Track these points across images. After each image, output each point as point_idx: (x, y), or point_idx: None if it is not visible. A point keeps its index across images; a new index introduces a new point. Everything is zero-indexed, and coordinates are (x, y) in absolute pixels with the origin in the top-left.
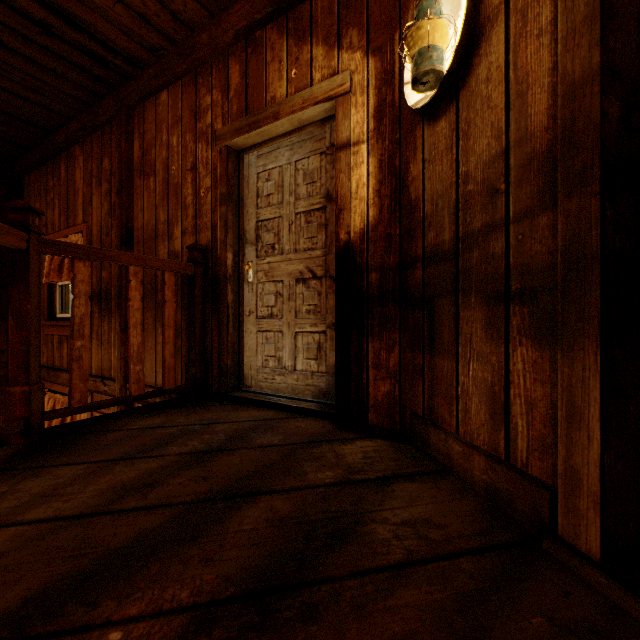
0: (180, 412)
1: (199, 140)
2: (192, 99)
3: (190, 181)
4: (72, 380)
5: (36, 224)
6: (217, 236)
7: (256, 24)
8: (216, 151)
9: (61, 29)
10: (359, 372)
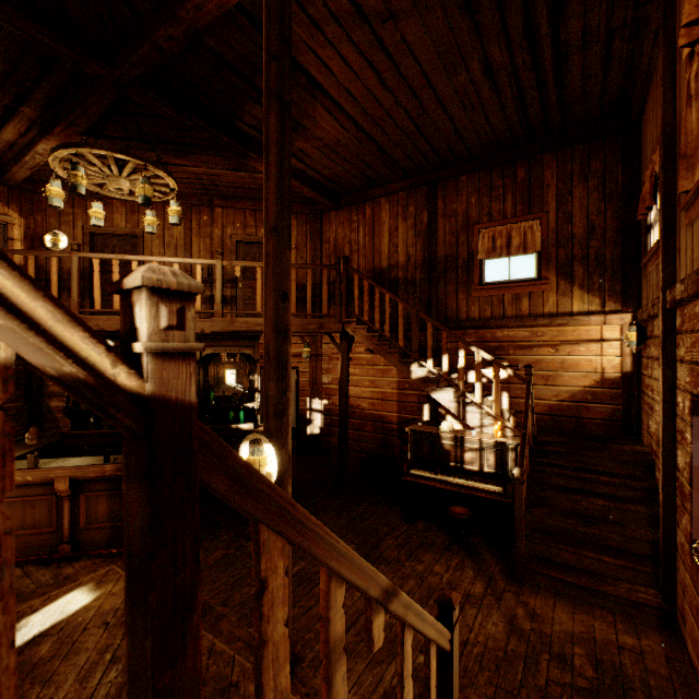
0: None
1: None
2: None
3: None
4: None
5: None
6: None
7: None
8: None
9: None
10: None
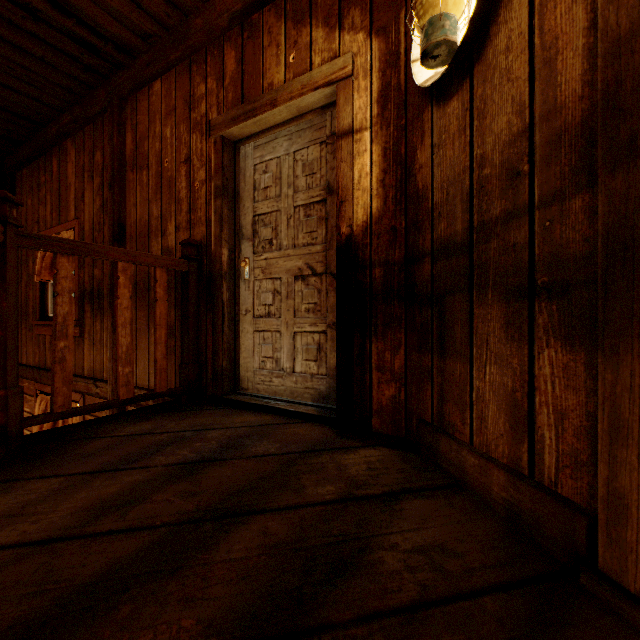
0: (172, 417)
1: (193, 131)
2: (186, 88)
3: (184, 174)
4: (54, 383)
5: (14, 215)
6: (212, 231)
7: (252, 6)
8: (211, 142)
9: (48, 13)
10: (362, 375)
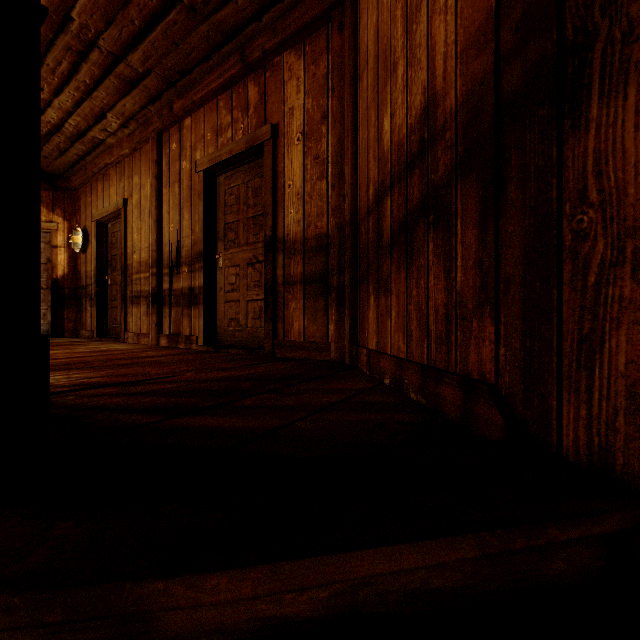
0: None
1: None
2: None
3: None
4: None
5: None
6: None
7: None
8: None
9: None
10: (62, 321)
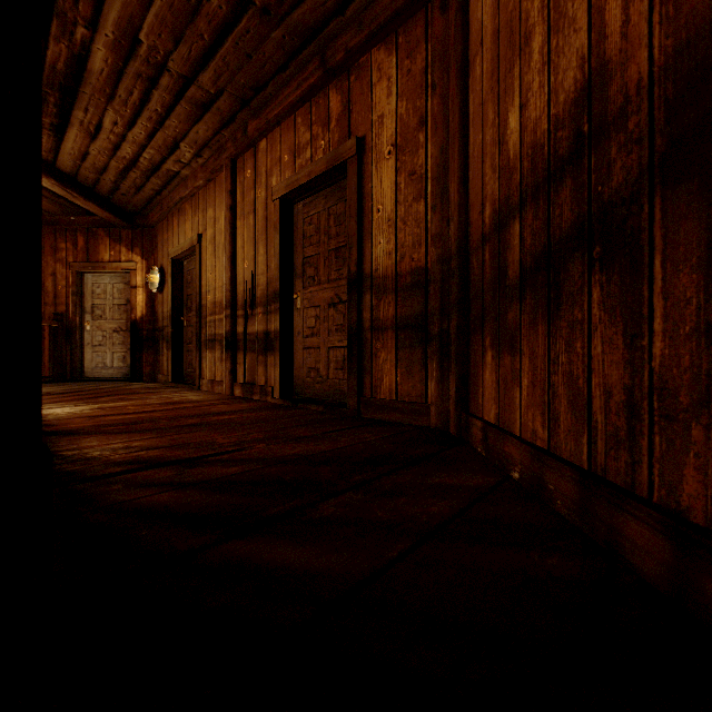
0: (58, 383)
1: (58, 262)
2: (53, 241)
3: (51, 280)
4: None
5: None
6: (70, 309)
7: (94, 227)
8: (70, 271)
9: None
10: (140, 364)
